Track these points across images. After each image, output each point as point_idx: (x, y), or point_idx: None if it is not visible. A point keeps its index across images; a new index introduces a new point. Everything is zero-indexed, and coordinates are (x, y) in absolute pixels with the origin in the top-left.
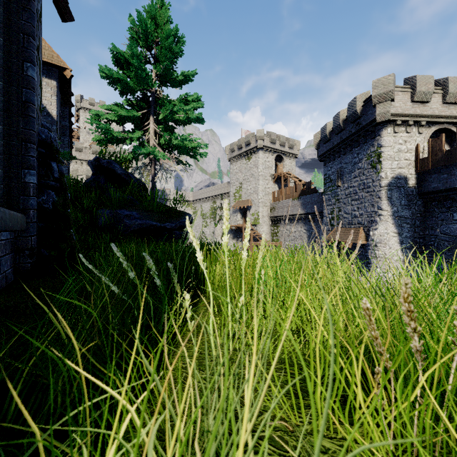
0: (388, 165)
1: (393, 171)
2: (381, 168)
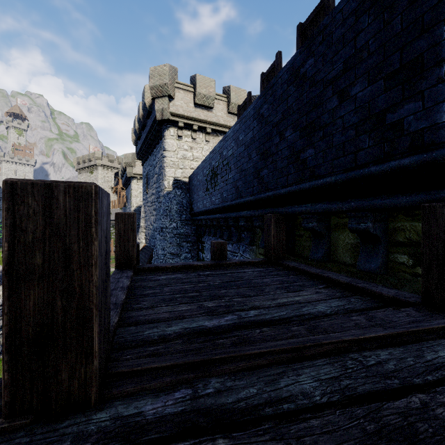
0: (134, 200)
1: (137, 203)
2: (131, 201)
